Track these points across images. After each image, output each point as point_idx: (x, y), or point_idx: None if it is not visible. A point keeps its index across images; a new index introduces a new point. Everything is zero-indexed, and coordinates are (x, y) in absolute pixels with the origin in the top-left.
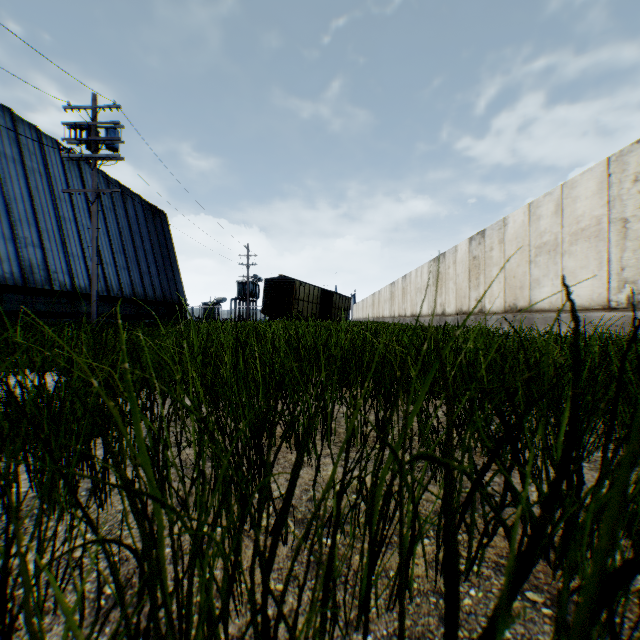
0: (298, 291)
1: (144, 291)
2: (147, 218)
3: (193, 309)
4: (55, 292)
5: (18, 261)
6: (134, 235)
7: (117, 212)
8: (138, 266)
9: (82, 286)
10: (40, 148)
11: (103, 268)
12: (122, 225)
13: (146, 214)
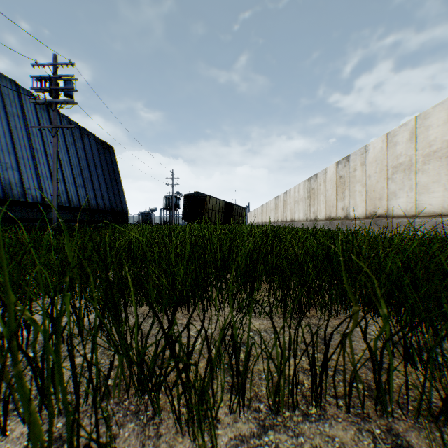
0: (208, 203)
1: (97, 203)
2: (99, 150)
3: (133, 216)
4: (29, 203)
5: (0, 180)
6: (89, 162)
7: (77, 145)
8: (92, 185)
9: (50, 199)
10: (18, 97)
11: (66, 186)
12: (80, 155)
13: (98, 147)
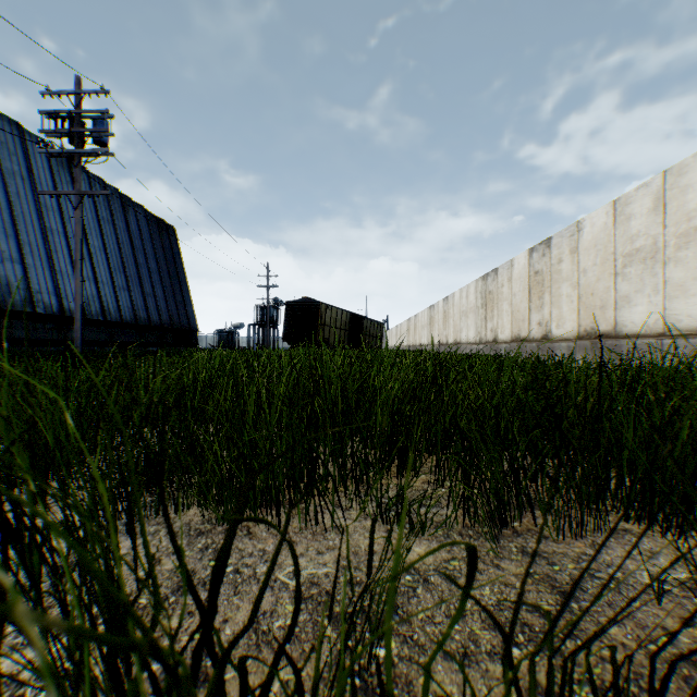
0: (324, 315)
1: (148, 315)
2: (152, 232)
3: (206, 336)
4: (38, 315)
5: None
6: (136, 251)
7: (116, 225)
8: (141, 287)
9: (72, 309)
10: (22, 148)
11: (98, 288)
12: (122, 240)
13: (151, 228)
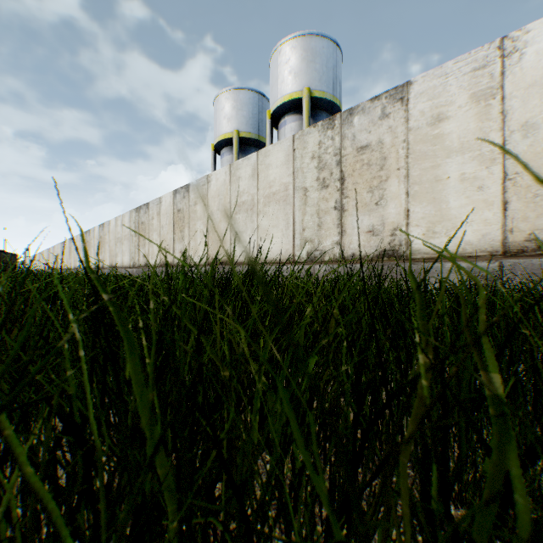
0: None
1: None
2: None
3: None
4: None
5: None
6: None
7: None
8: None
9: None
10: None
11: None
12: None
13: None
